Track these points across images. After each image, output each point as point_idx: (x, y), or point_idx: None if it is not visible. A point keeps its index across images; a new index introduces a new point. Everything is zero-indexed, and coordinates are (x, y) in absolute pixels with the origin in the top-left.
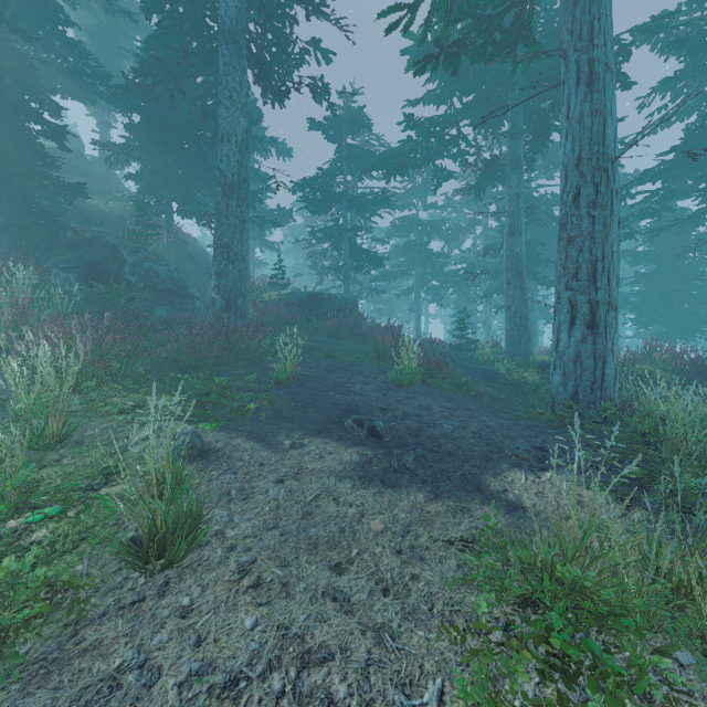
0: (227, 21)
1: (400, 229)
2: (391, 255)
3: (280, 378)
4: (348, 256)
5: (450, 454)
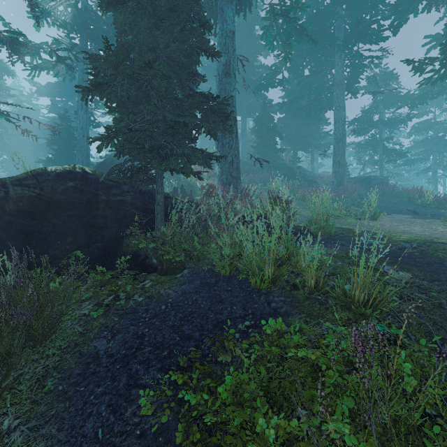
0: (337, 78)
1: (419, 130)
2: (411, 148)
3: (370, 204)
4: (382, 155)
5: (445, 216)
